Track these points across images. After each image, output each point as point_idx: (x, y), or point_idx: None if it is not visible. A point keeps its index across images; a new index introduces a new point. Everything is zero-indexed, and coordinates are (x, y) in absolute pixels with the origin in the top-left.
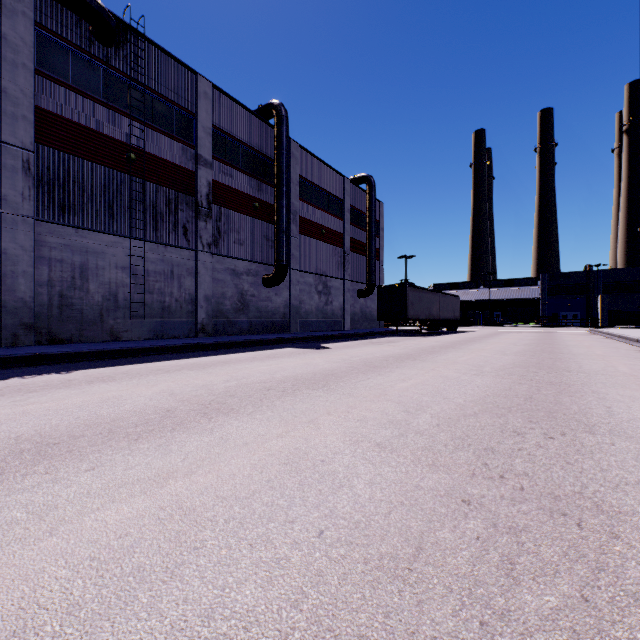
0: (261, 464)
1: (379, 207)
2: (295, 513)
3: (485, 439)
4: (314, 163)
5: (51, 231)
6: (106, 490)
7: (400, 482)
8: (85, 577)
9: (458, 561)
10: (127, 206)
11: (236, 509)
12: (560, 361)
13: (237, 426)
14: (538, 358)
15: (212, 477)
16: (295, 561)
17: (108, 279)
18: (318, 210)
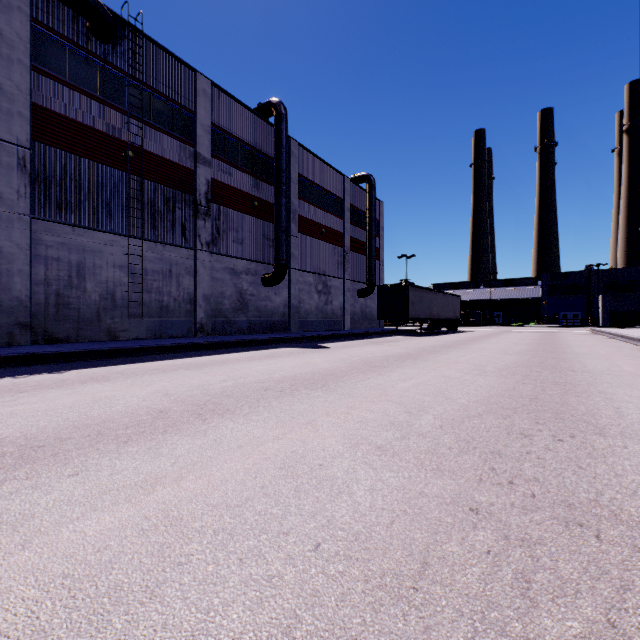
0: (255, 469)
1: (379, 206)
2: (290, 523)
3: (491, 442)
4: (314, 162)
5: (47, 229)
6: (88, 497)
7: (403, 488)
8: (55, 598)
9: (468, 579)
10: (125, 204)
11: (226, 519)
12: (563, 361)
13: (232, 428)
14: (541, 358)
15: (203, 483)
16: (288, 579)
17: (105, 278)
18: (318, 209)
